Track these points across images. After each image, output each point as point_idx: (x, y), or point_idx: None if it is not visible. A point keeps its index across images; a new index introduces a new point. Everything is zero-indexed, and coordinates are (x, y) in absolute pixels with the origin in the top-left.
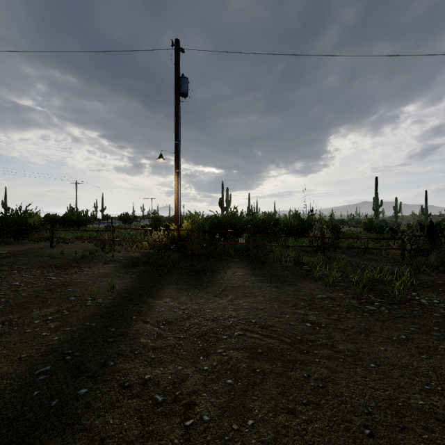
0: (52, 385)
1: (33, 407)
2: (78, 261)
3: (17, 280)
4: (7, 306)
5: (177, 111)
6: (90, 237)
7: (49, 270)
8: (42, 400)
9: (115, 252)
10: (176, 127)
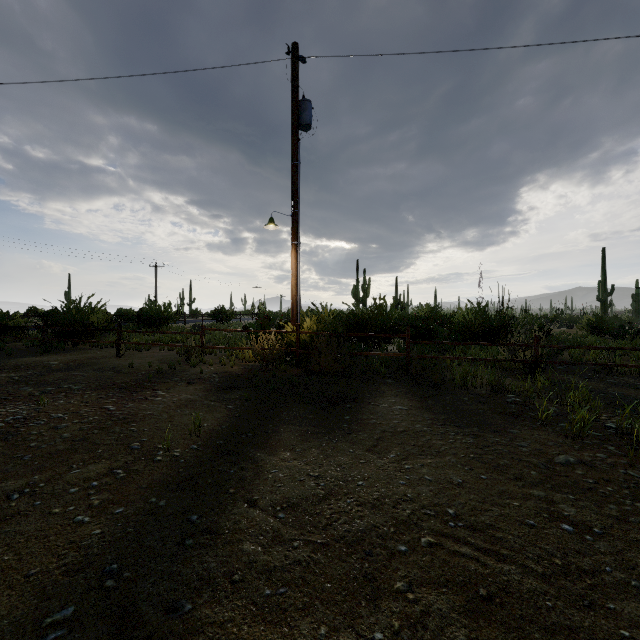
0: None
1: None
2: (152, 379)
3: (60, 410)
4: (37, 457)
5: (295, 152)
6: (171, 341)
7: (109, 392)
8: None
9: (204, 365)
10: (294, 176)
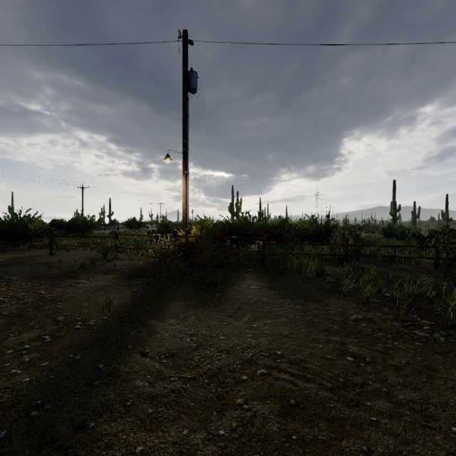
0: None
1: None
2: (76, 271)
3: (1, 294)
4: None
5: (185, 108)
6: (93, 243)
7: (42, 281)
8: None
9: (117, 261)
10: (185, 125)
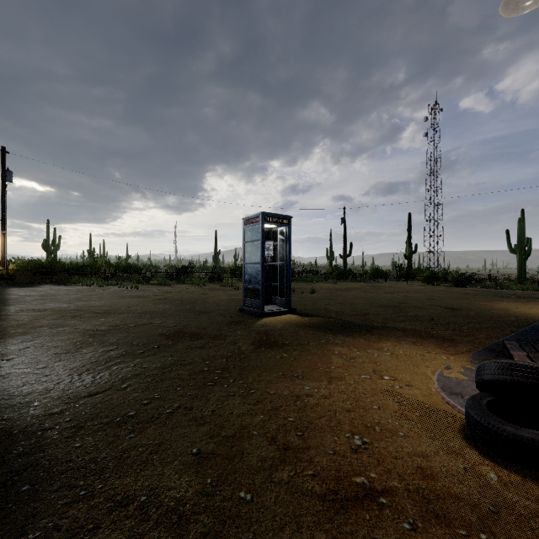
0: None
1: None
2: None
3: None
4: None
5: (4, 193)
6: None
7: None
8: None
9: None
10: (3, 204)
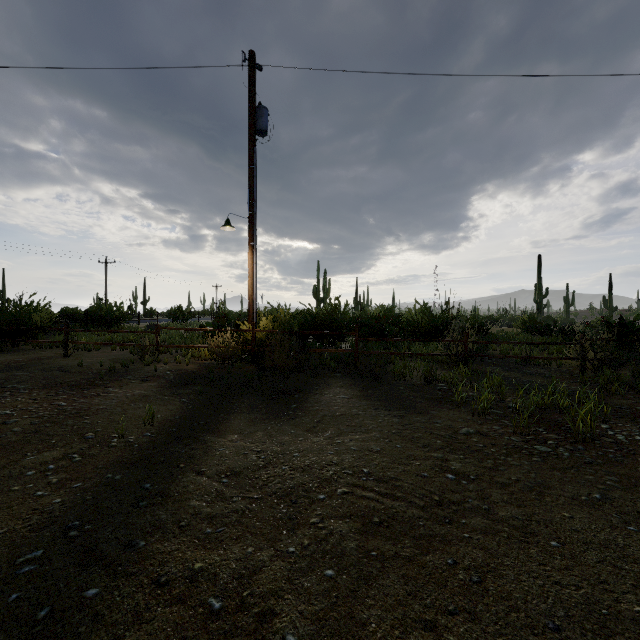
0: (42, 582)
1: (7, 622)
2: (104, 378)
3: (7, 407)
4: None
5: (252, 156)
6: (124, 341)
7: (59, 390)
8: (22, 610)
9: (159, 364)
10: (251, 180)
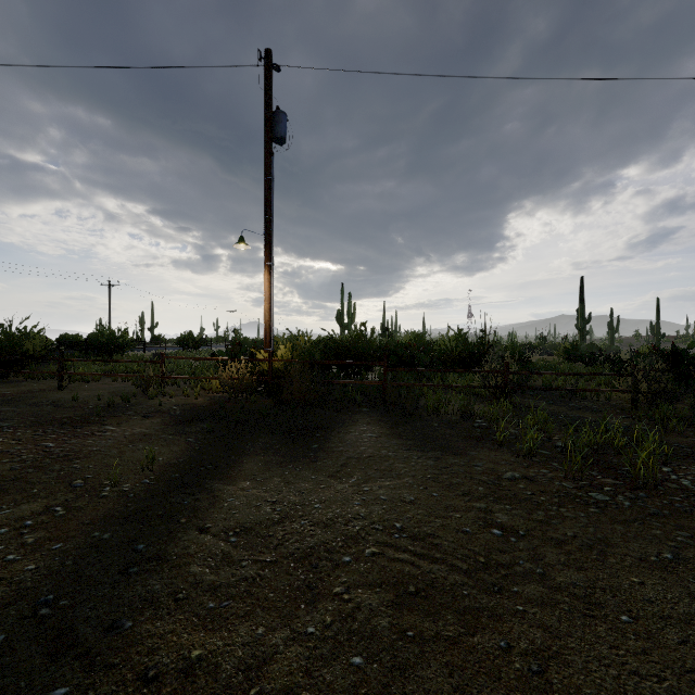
0: None
1: None
2: (101, 414)
3: None
4: None
5: (269, 167)
6: (127, 372)
7: (48, 429)
8: None
9: (165, 397)
10: (267, 193)
